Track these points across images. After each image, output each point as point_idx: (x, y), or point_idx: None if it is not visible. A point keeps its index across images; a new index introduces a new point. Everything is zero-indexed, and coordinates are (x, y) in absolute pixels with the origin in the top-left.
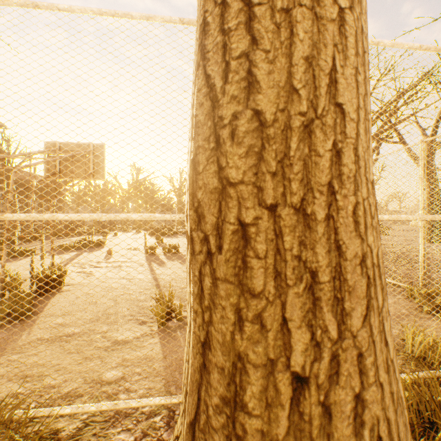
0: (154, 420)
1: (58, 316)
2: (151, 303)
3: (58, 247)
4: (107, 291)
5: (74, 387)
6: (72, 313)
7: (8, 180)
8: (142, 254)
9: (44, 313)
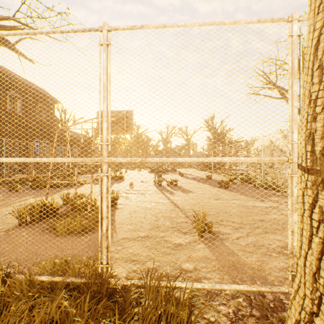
0: (238, 300)
1: (127, 224)
2: (182, 220)
3: (97, 179)
4: (146, 209)
5: (168, 271)
6: (134, 223)
7: (65, 137)
8: (152, 185)
9: (117, 221)
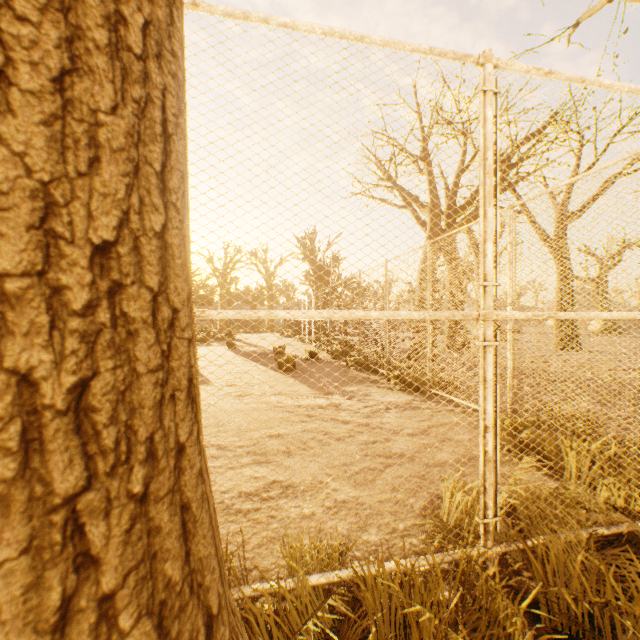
0: None
1: None
2: None
3: None
4: None
5: None
6: None
7: None
8: None
9: None
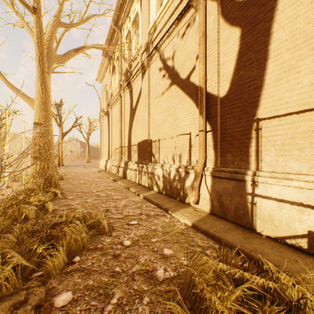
0: None
1: None
2: None
3: None
4: None
5: None
6: None
7: None
8: None
9: None
